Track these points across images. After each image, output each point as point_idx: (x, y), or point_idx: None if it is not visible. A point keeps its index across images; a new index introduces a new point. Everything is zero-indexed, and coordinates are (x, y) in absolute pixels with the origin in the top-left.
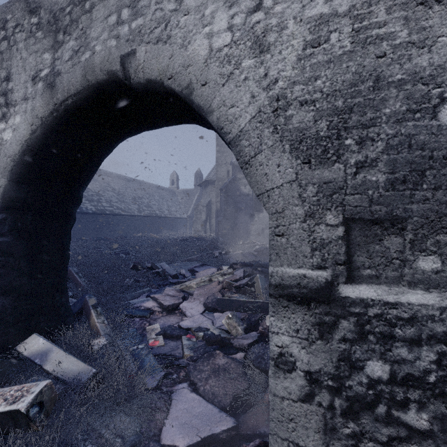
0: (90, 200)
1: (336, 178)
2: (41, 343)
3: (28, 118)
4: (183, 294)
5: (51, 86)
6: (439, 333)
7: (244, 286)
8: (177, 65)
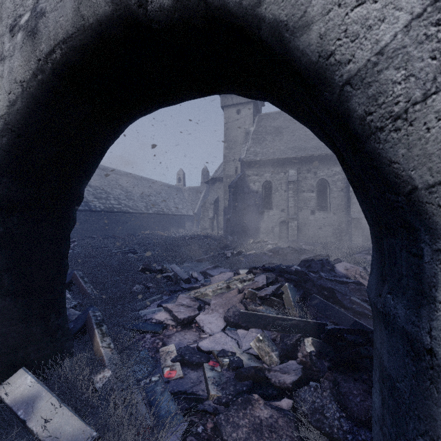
0: (98, 198)
1: None
2: (28, 383)
3: (4, 84)
4: (198, 303)
5: (32, 34)
6: None
7: (270, 296)
8: None
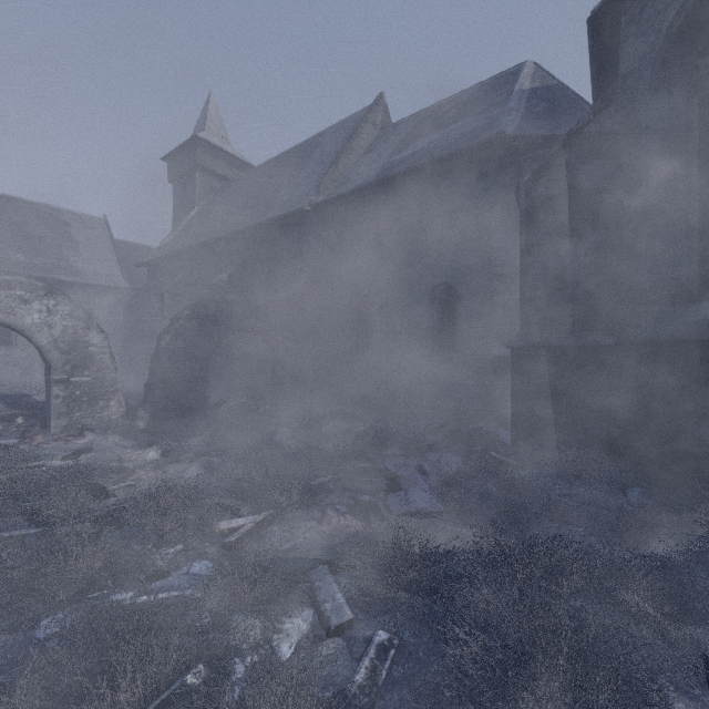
0: None
1: (70, 358)
2: None
3: None
4: None
5: None
6: (89, 384)
7: None
8: (19, 323)
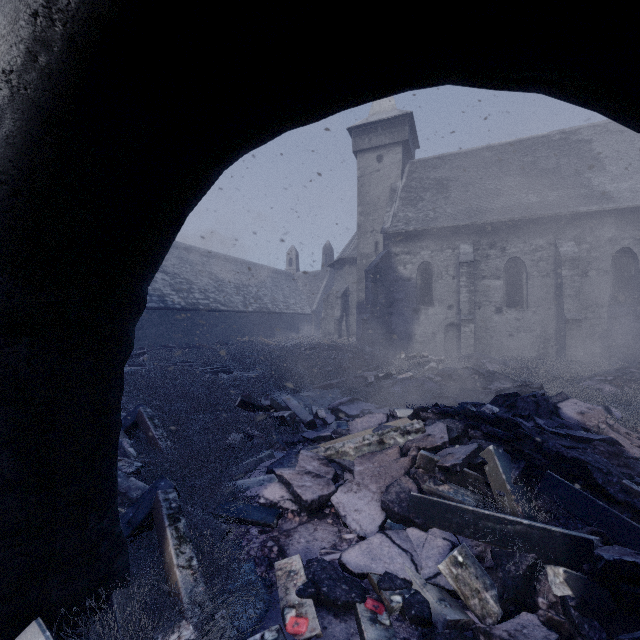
0: (178, 290)
1: None
2: None
3: None
4: (333, 470)
5: None
6: None
7: (462, 467)
8: None
